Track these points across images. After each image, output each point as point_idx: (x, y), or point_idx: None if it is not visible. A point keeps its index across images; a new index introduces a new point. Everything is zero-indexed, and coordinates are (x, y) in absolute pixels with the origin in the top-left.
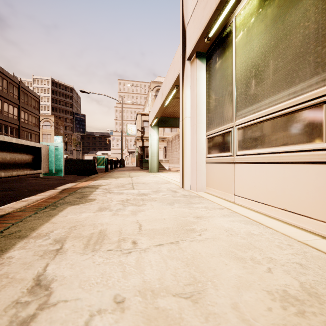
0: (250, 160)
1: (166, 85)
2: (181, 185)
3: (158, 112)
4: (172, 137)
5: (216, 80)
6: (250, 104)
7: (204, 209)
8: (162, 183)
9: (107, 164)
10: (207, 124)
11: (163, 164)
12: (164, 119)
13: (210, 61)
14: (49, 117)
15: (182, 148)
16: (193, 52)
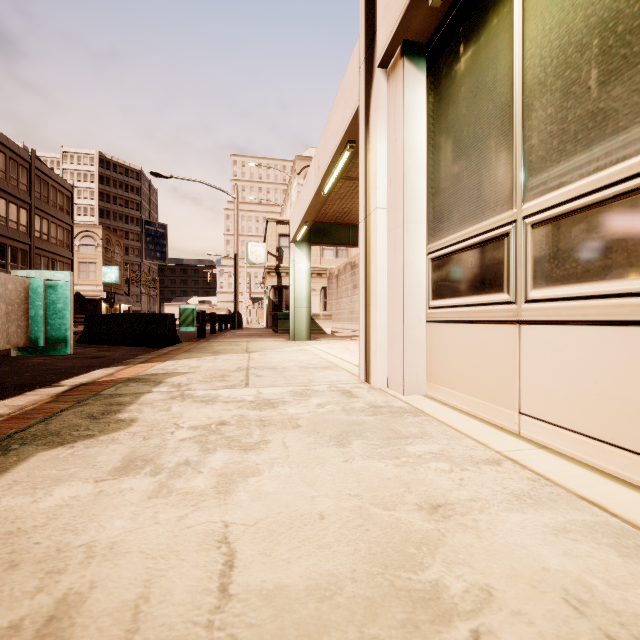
0: (580, 314)
1: (326, 144)
2: (363, 376)
3: (308, 211)
4: (338, 268)
5: (457, 104)
6: (580, 145)
7: (442, 462)
8: (317, 367)
9: (202, 323)
10: (430, 224)
11: (321, 323)
12: (322, 228)
13: (439, 61)
14: (93, 228)
15: (365, 287)
16: (396, 41)
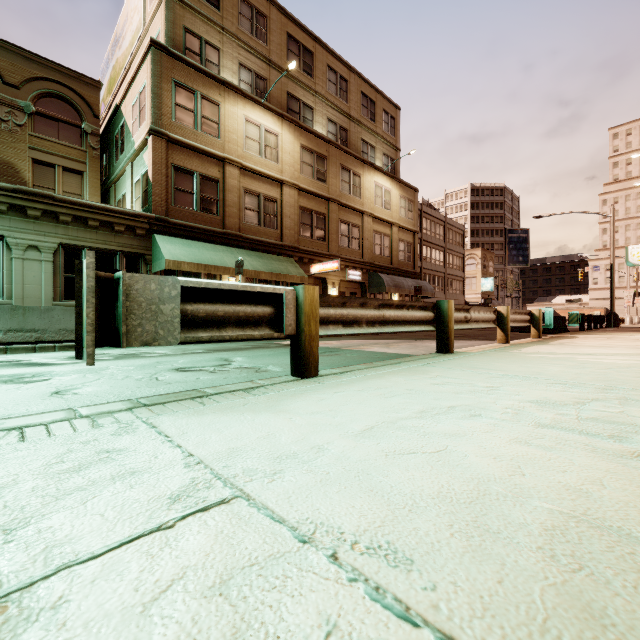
0: None
1: None
2: None
3: None
4: None
5: None
6: None
7: None
8: None
9: (581, 321)
10: None
11: None
12: None
13: None
14: (474, 251)
15: None
16: None
